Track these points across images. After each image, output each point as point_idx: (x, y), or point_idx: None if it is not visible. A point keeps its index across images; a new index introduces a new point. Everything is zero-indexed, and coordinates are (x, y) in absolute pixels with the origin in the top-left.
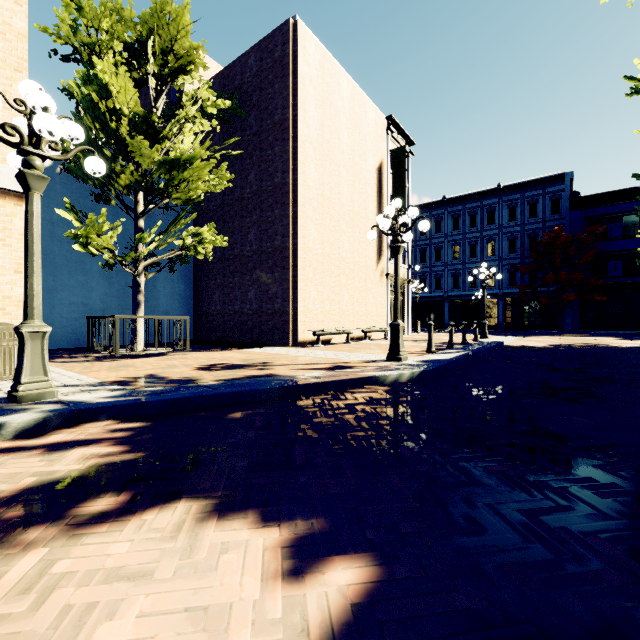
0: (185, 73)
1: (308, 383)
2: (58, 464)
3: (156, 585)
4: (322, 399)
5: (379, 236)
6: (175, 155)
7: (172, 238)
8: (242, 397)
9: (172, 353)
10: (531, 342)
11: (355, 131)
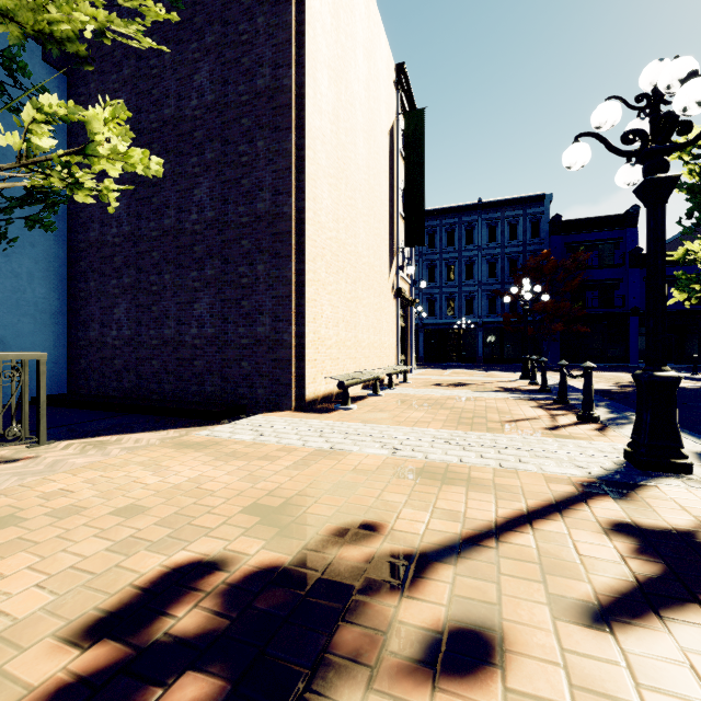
0: None
1: None
2: None
3: None
4: None
5: (391, 232)
6: None
7: None
8: None
9: None
10: (578, 382)
11: (370, 58)
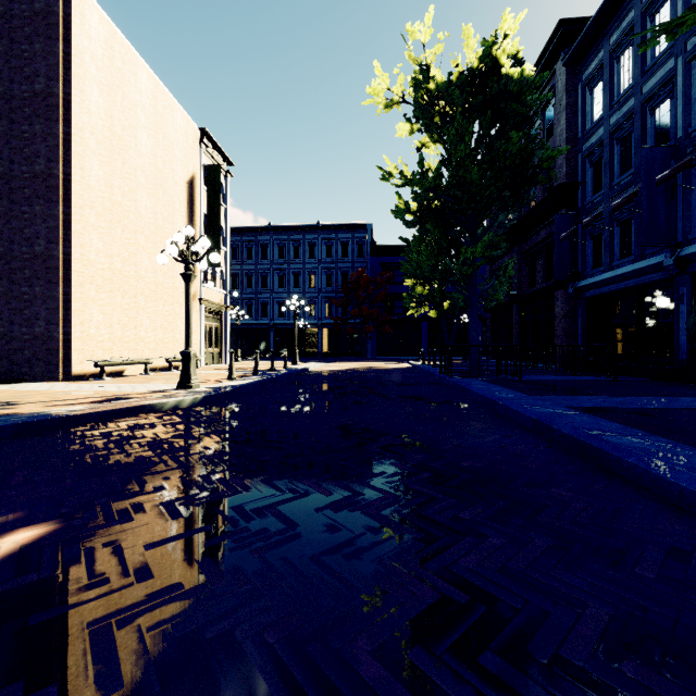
0: None
1: (60, 417)
2: None
3: None
4: (76, 431)
5: None
6: None
7: None
8: None
9: None
10: (333, 367)
11: (158, 134)
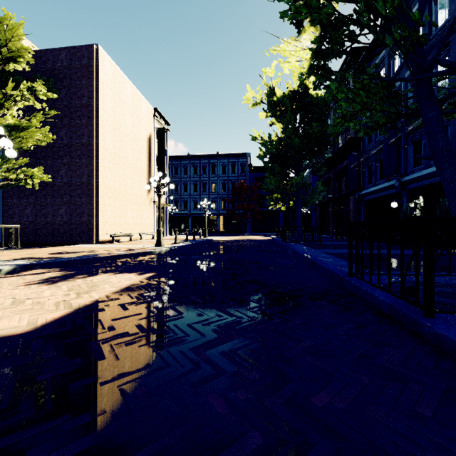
0: (15, 61)
1: (123, 254)
2: (47, 275)
3: (114, 278)
4: (130, 259)
5: (149, 178)
6: (17, 123)
7: (7, 173)
8: (95, 260)
9: (2, 251)
10: (226, 239)
11: (135, 115)
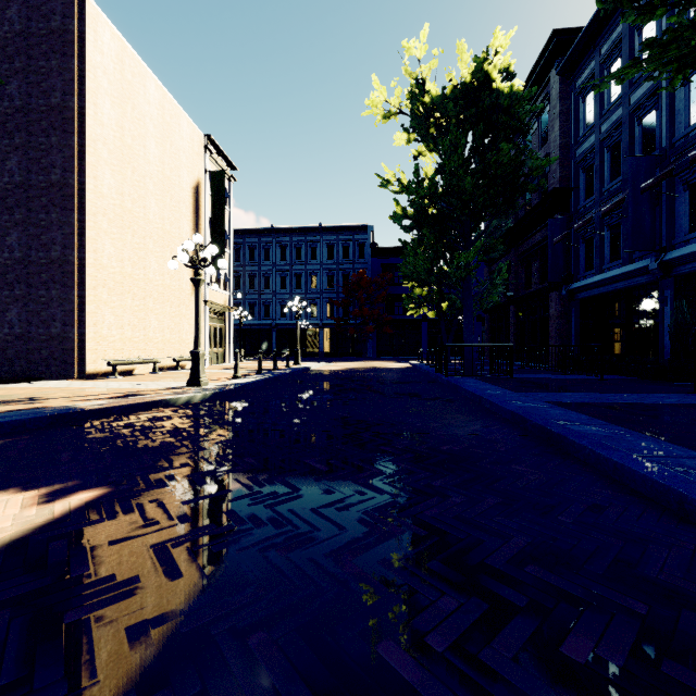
0: None
1: (87, 409)
2: None
3: None
4: (102, 422)
5: None
6: None
7: None
8: None
9: None
10: (334, 367)
11: (166, 142)
